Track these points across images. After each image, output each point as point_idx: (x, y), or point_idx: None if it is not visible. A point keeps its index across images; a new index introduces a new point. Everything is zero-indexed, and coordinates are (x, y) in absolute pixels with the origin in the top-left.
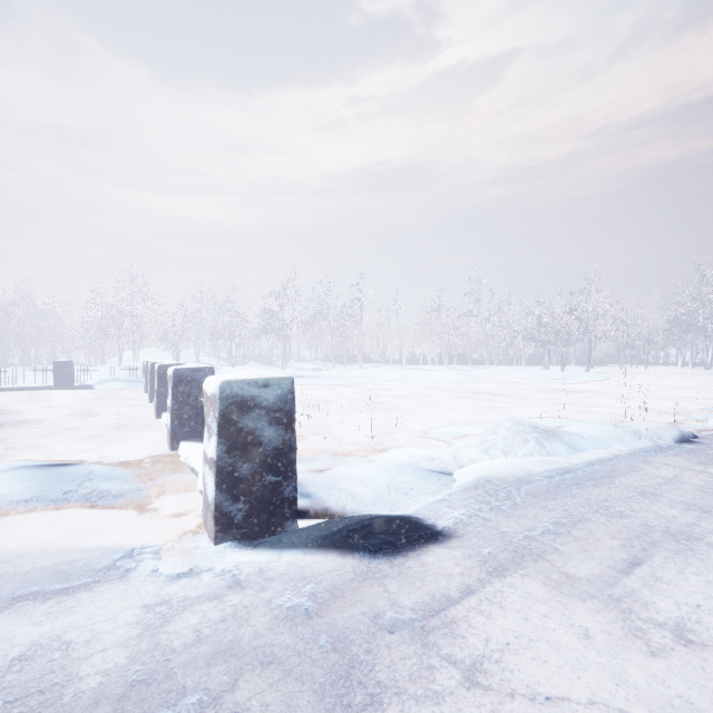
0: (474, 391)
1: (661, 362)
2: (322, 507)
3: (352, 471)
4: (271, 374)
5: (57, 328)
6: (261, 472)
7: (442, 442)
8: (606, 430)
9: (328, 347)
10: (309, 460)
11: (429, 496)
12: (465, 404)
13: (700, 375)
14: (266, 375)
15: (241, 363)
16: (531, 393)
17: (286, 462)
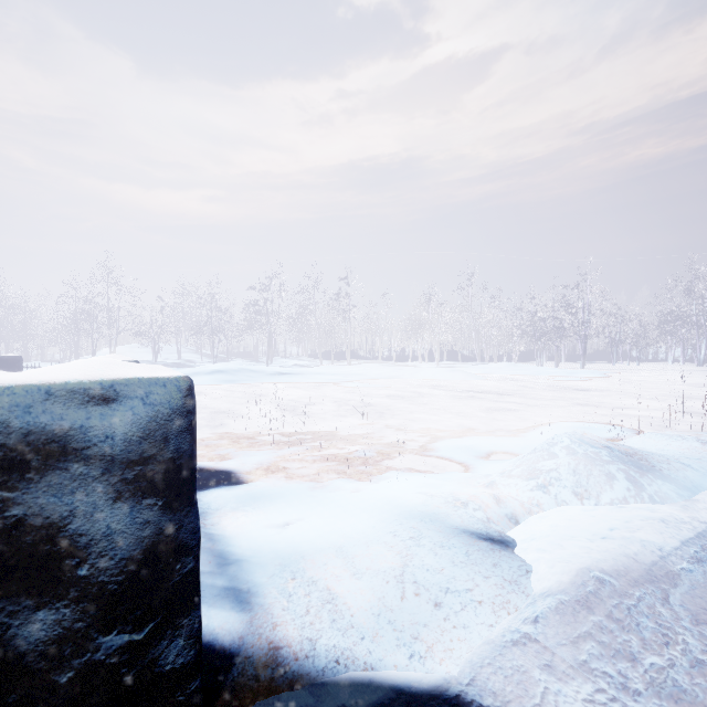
0: (472, 389)
1: (649, 359)
2: (269, 646)
3: (335, 530)
4: (131, 371)
5: (29, 322)
6: (83, 631)
7: (461, 465)
8: (691, 448)
9: (315, 343)
10: (269, 503)
11: (486, 615)
12: (470, 406)
13: (699, 372)
14: (114, 374)
15: (224, 360)
16: (538, 392)
17: (166, 587)
